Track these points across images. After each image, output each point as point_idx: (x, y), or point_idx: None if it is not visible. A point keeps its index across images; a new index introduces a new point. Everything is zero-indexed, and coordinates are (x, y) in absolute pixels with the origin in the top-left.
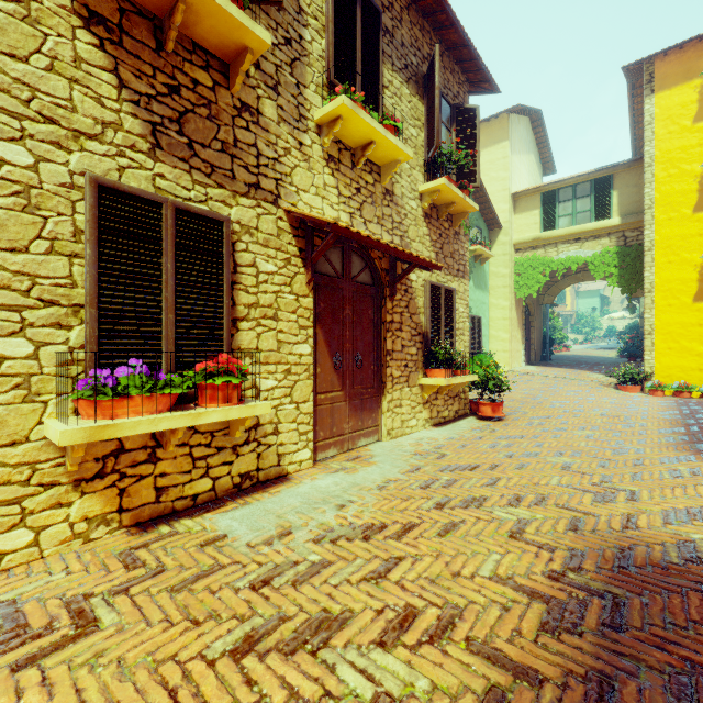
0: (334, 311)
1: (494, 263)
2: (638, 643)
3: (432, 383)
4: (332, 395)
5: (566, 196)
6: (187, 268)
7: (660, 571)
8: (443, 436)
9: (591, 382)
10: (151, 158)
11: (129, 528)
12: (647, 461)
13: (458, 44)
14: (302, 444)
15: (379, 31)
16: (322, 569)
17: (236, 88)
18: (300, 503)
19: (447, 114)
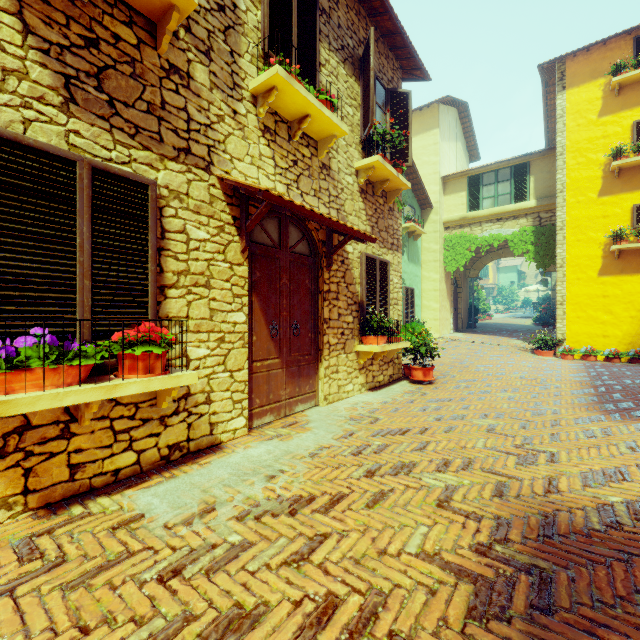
0: (271, 280)
1: (426, 239)
2: (568, 627)
3: (367, 350)
4: (268, 363)
5: (489, 180)
6: (106, 232)
7: (584, 539)
8: (377, 400)
9: (511, 348)
10: (63, 113)
11: (36, 511)
12: (563, 422)
13: (392, 31)
14: (237, 412)
15: (316, 9)
16: (241, 552)
17: (163, 48)
18: (229, 475)
19: (382, 97)
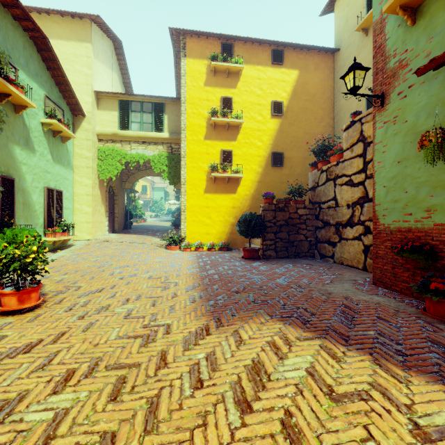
0: None
1: (79, 145)
2: None
3: None
4: None
5: (136, 108)
6: None
7: None
8: None
9: (151, 245)
10: None
11: None
12: (172, 352)
13: None
14: None
15: None
16: None
17: None
18: None
19: None
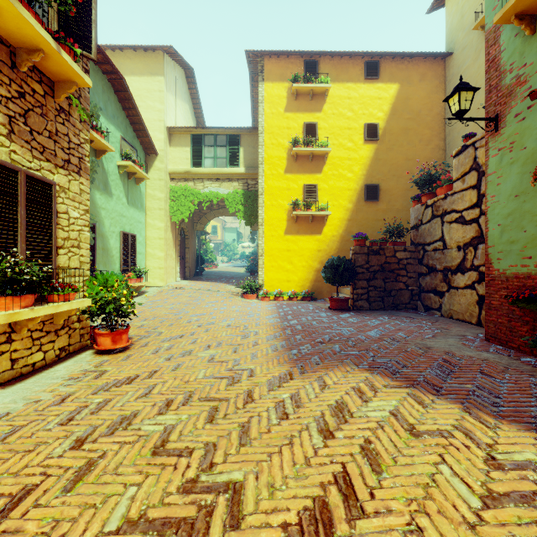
0: None
1: (151, 186)
2: None
3: None
4: None
5: (210, 141)
6: None
7: None
8: None
9: (226, 293)
10: None
11: None
12: (257, 392)
13: None
14: None
15: None
16: None
17: None
18: None
19: None
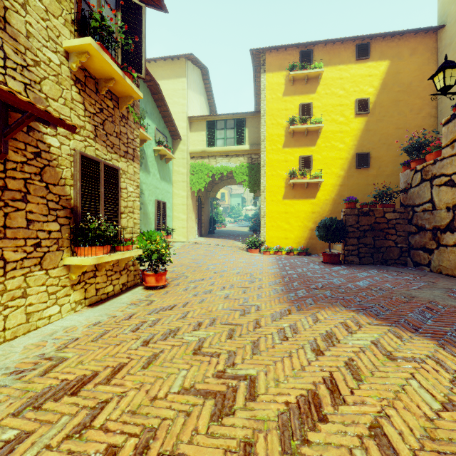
0: None
1: (177, 163)
2: None
3: (77, 263)
4: None
5: (221, 126)
6: None
7: None
8: (88, 321)
9: (234, 248)
10: None
11: None
12: (263, 321)
13: None
14: None
15: None
16: None
17: None
18: None
19: None
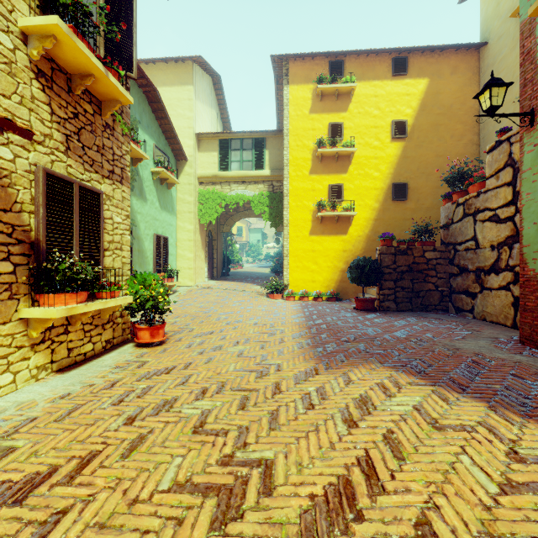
0: None
1: (181, 190)
2: None
3: (39, 316)
4: None
5: (236, 146)
6: None
7: None
8: (53, 393)
9: (252, 293)
10: None
11: None
12: (284, 384)
13: None
14: None
15: None
16: None
17: None
18: None
19: None
